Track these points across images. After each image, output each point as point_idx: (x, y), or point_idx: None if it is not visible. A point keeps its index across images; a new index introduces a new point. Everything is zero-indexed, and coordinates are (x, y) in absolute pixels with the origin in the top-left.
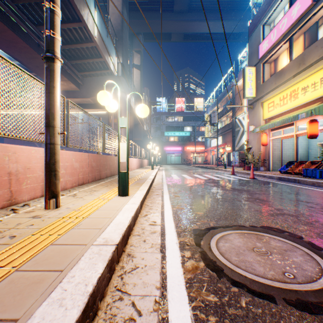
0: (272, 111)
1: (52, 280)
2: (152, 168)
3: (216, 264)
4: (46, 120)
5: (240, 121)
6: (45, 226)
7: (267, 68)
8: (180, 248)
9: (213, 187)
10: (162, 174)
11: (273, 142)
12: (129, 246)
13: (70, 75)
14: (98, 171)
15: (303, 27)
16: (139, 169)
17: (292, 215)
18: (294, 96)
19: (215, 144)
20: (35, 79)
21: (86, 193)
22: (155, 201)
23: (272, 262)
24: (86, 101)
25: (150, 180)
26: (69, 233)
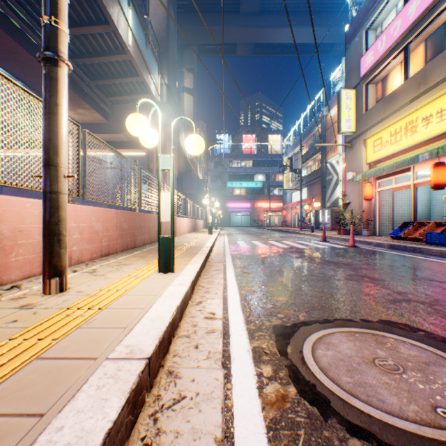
0: (379, 151)
1: (19, 437)
2: (209, 232)
3: (317, 391)
4: (45, 156)
5: (333, 166)
6: (35, 324)
7: (372, 91)
8: (254, 359)
9: (298, 259)
10: (224, 240)
11: (381, 194)
12: (172, 355)
13: (95, 102)
14: (132, 236)
15: (424, 30)
16: (191, 234)
17: (423, 302)
18: (412, 130)
19: (297, 198)
20: (31, 96)
21: (110, 267)
22: (213, 279)
23: (410, 386)
24: (116, 138)
25: (206, 249)
26: (72, 336)
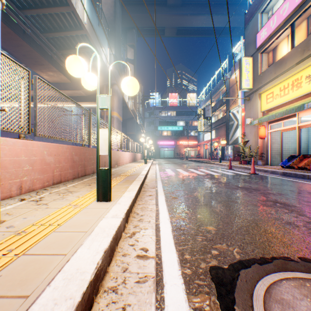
0: (271, 102)
1: None
2: (145, 162)
3: None
4: None
5: (235, 114)
6: None
7: (265, 58)
8: None
9: (215, 184)
10: (156, 168)
11: (272, 135)
12: None
13: (61, 66)
14: (82, 166)
15: (307, 10)
16: (131, 163)
17: None
18: (297, 85)
19: (208, 138)
20: None
21: (57, 195)
22: (147, 206)
23: None
24: (77, 94)
25: (142, 177)
26: None
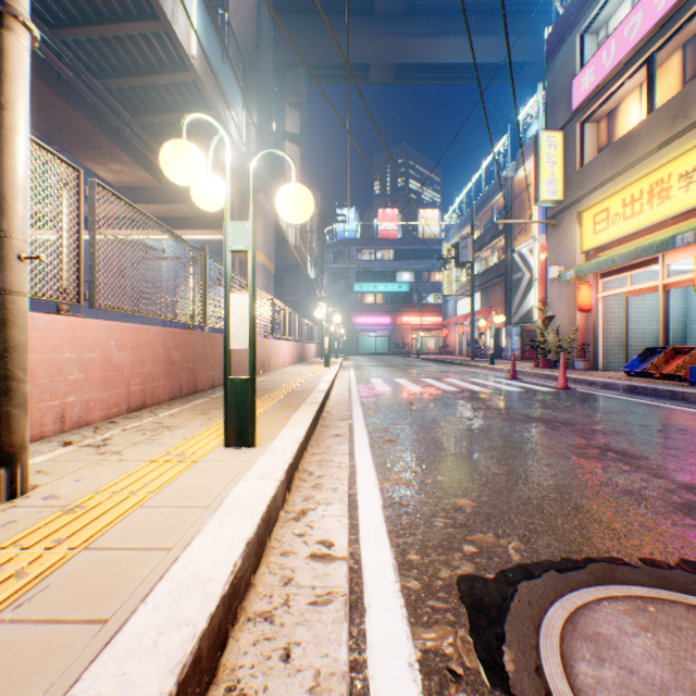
0: (604, 231)
1: None
2: (325, 364)
3: None
4: None
5: (525, 258)
6: None
7: (591, 134)
8: None
9: (478, 413)
10: (350, 377)
11: (606, 303)
12: (223, 692)
13: (139, 151)
14: (189, 373)
15: (683, 29)
16: (295, 367)
17: None
18: (661, 195)
19: (465, 309)
20: None
21: (139, 435)
22: (330, 457)
23: None
24: (175, 212)
25: (319, 396)
26: None
